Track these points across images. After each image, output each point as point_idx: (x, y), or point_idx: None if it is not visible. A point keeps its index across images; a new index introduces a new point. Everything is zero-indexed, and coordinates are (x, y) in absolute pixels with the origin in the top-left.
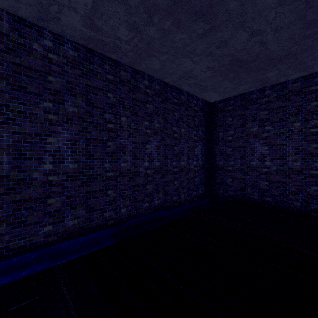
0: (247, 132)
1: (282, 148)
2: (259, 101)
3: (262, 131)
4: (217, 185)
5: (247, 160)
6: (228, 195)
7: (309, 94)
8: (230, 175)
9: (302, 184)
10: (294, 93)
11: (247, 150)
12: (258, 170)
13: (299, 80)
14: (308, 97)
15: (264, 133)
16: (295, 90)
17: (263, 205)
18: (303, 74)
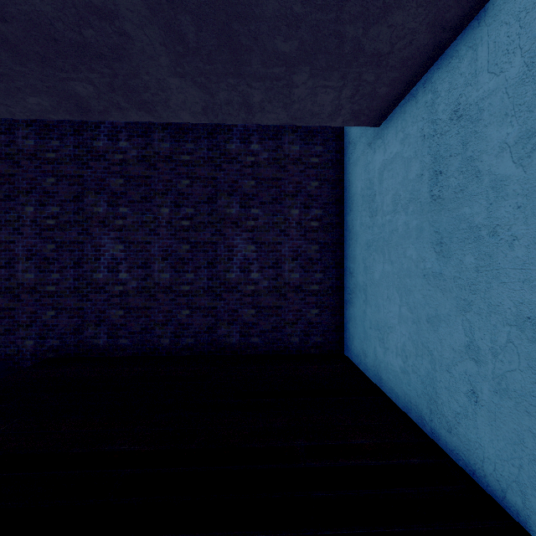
0: (87, 214)
1: (146, 249)
2: (109, 156)
3: (114, 216)
4: (21, 329)
5: (87, 269)
6: (47, 347)
7: (181, 166)
8: (51, 303)
9: (172, 307)
10: (162, 158)
11: (87, 249)
12: (107, 289)
13: (168, 139)
14: (179, 169)
15: (118, 220)
16: (163, 154)
17: (116, 354)
18: (149, 118)
